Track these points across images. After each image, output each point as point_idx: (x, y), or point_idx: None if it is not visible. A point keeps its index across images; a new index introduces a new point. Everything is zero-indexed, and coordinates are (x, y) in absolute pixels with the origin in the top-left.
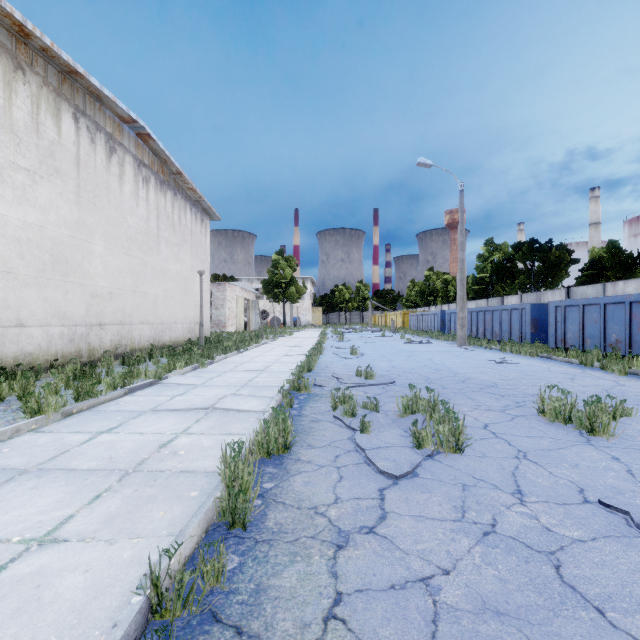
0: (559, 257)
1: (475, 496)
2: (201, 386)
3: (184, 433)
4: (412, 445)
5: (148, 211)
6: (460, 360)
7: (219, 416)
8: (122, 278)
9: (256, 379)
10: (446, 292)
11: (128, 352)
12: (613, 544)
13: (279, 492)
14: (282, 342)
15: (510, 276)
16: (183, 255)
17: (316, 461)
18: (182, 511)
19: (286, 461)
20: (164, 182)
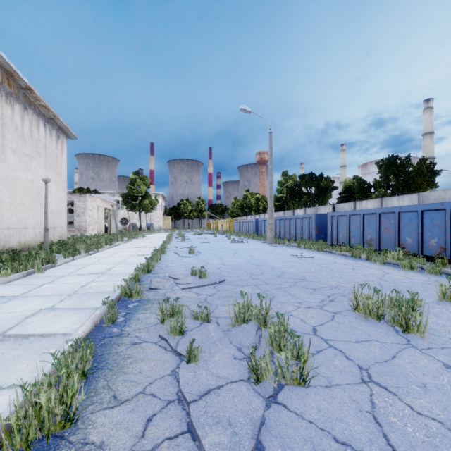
0: (326, 185)
1: None
2: (19, 298)
3: None
4: (248, 376)
5: None
6: (272, 256)
7: (7, 349)
8: None
9: (91, 284)
10: (257, 206)
11: None
12: None
13: None
14: (134, 243)
15: (298, 196)
16: (35, 166)
17: (112, 443)
18: None
19: None
20: (11, 94)
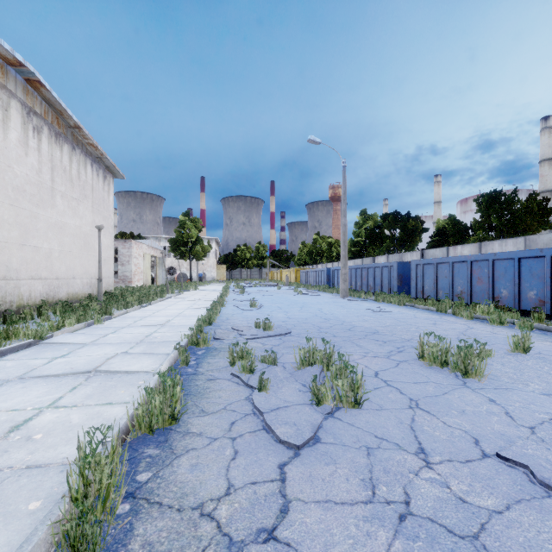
0: (415, 226)
1: (381, 462)
2: (90, 345)
3: (51, 407)
4: (311, 401)
5: (40, 162)
6: (345, 310)
7: (102, 380)
8: (6, 230)
9: (154, 334)
10: (330, 253)
11: (10, 309)
12: (528, 512)
13: (157, 486)
14: (187, 296)
15: (379, 240)
16: (83, 210)
17: (208, 432)
18: (4, 542)
19: (172, 436)
20: (60, 134)
